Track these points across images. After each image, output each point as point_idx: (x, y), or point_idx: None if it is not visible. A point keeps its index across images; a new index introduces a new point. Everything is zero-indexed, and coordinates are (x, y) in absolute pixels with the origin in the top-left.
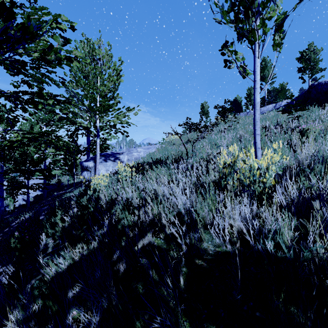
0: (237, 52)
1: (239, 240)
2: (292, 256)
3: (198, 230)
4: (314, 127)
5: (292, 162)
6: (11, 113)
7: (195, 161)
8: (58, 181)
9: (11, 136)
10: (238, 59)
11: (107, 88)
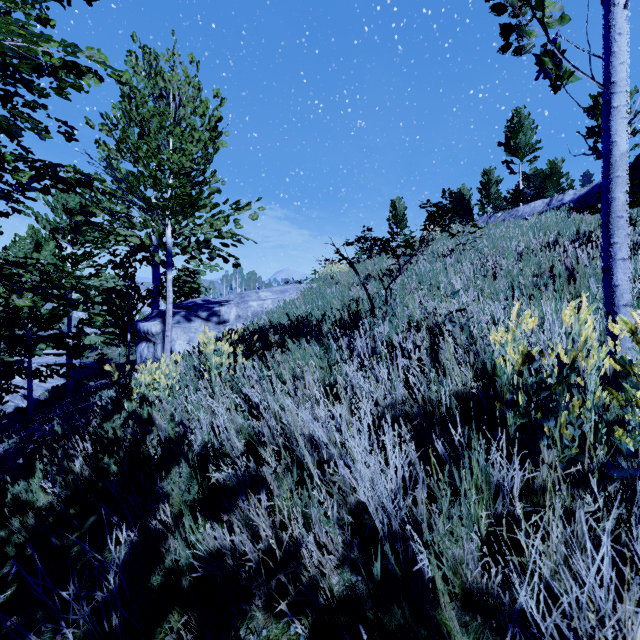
0: None
1: None
2: None
3: None
4: None
5: None
6: None
7: (393, 328)
8: (99, 358)
9: None
10: (549, 20)
11: (189, 158)
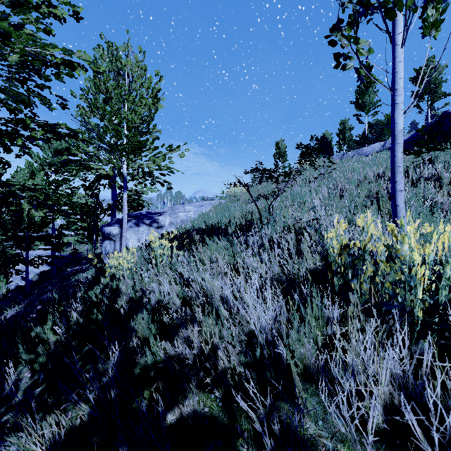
0: (358, 38)
1: None
2: None
3: (301, 411)
4: None
5: None
6: None
7: (273, 230)
8: (73, 252)
9: None
10: (361, 50)
11: (138, 117)
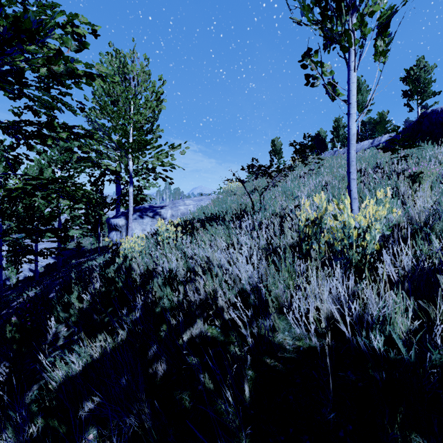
0: (323, 63)
1: (330, 331)
2: (414, 359)
3: (270, 316)
4: (430, 170)
5: (401, 219)
6: (10, 151)
7: (264, 217)
8: (77, 245)
9: (8, 182)
10: (325, 73)
11: (144, 118)
